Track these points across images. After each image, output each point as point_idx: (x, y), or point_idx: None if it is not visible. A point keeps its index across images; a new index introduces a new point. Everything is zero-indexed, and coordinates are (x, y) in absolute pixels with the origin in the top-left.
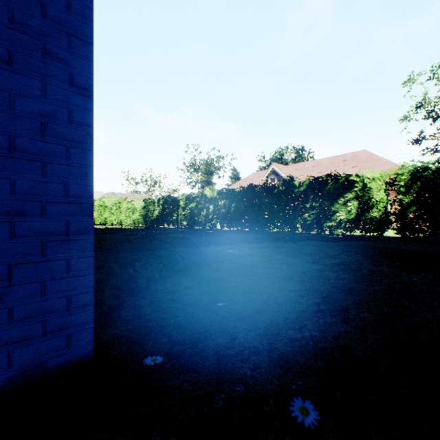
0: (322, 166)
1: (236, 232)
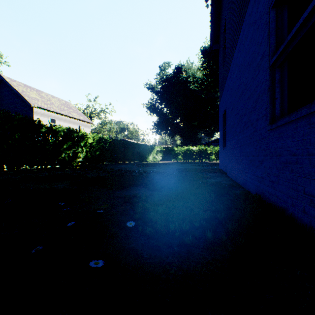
0: None
1: None
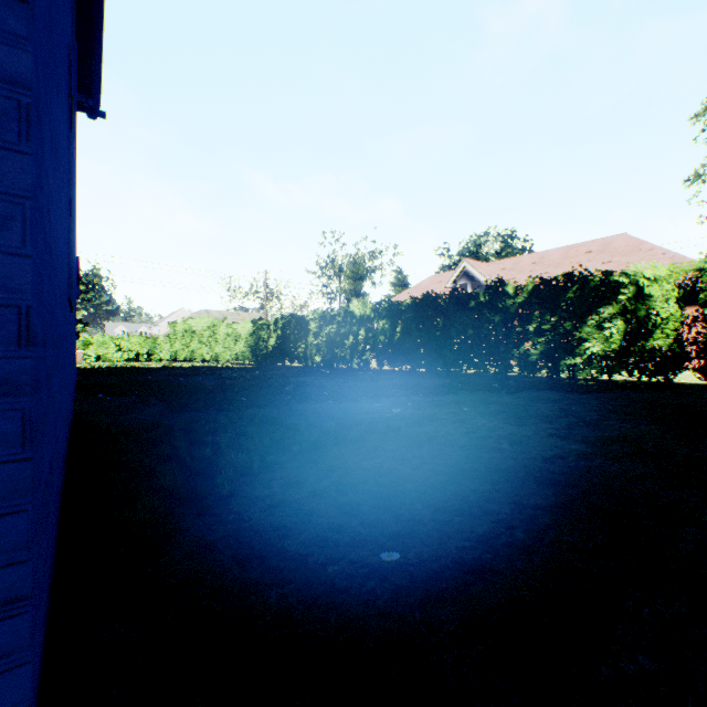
0: (548, 263)
1: (404, 375)
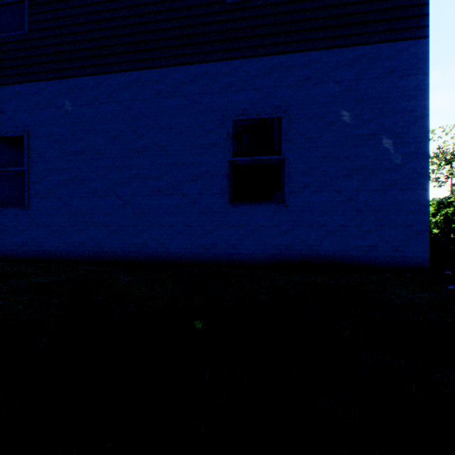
0: None
1: None
